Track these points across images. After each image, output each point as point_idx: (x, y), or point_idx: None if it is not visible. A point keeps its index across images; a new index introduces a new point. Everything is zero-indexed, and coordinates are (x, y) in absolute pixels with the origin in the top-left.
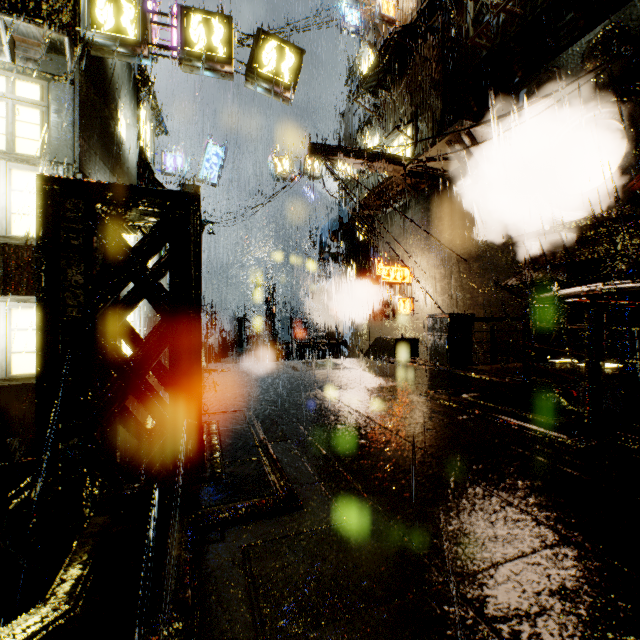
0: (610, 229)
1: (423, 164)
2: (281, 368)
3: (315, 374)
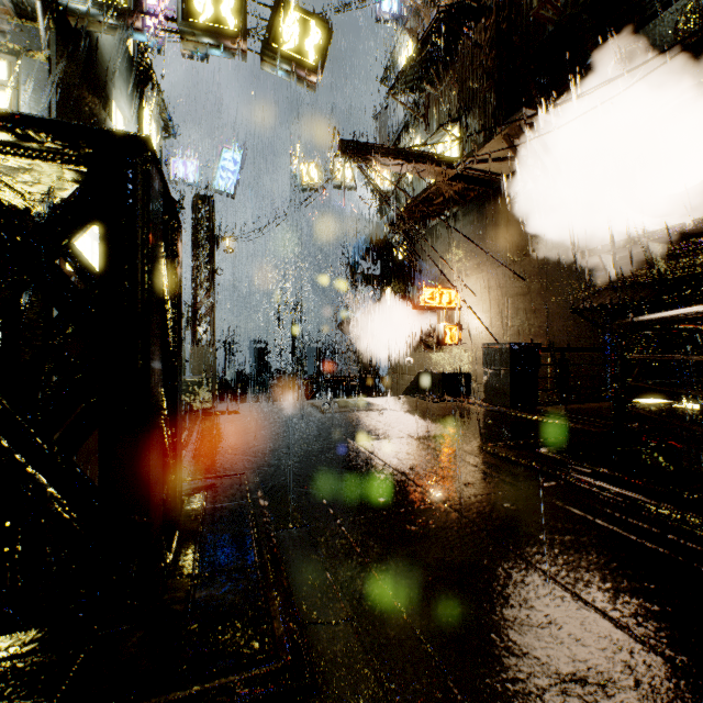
0: None
1: (474, 166)
2: (304, 409)
3: (346, 418)
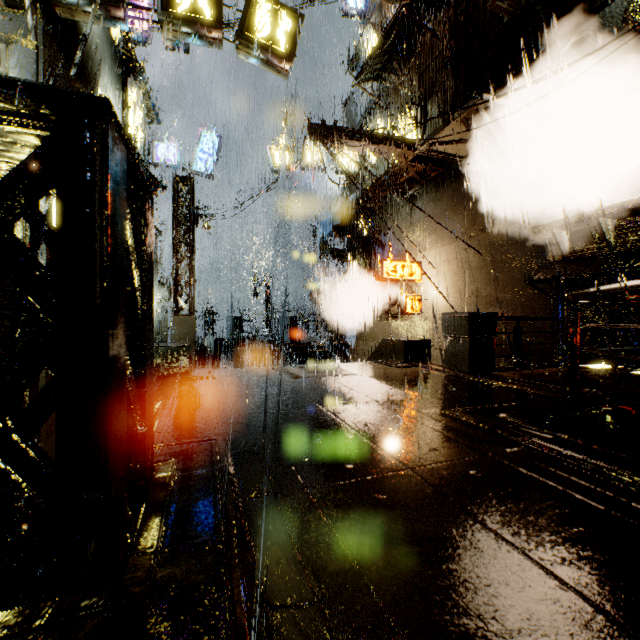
0: None
1: (434, 148)
2: (276, 375)
3: (315, 383)
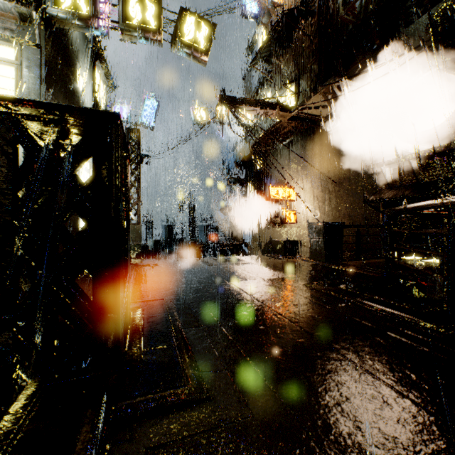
0: (449, 157)
1: (304, 111)
2: (198, 263)
3: (223, 268)
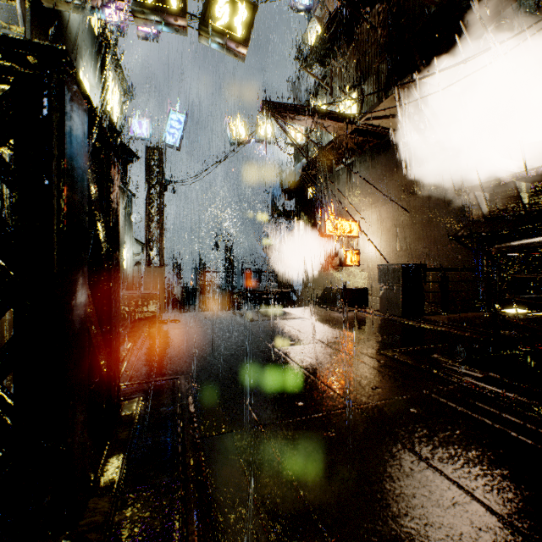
0: None
1: (370, 122)
2: (233, 318)
3: (267, 325)
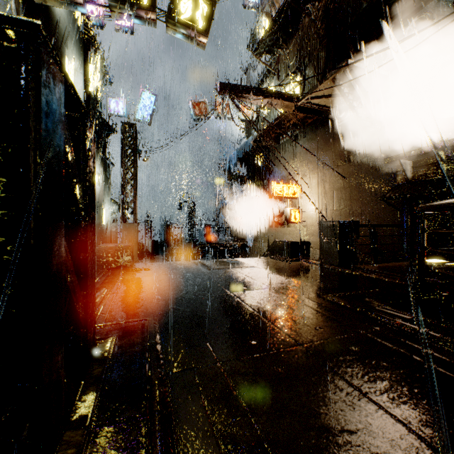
0: None
1: (311, 101)
2: (195, 267)
3: (224, 273)
